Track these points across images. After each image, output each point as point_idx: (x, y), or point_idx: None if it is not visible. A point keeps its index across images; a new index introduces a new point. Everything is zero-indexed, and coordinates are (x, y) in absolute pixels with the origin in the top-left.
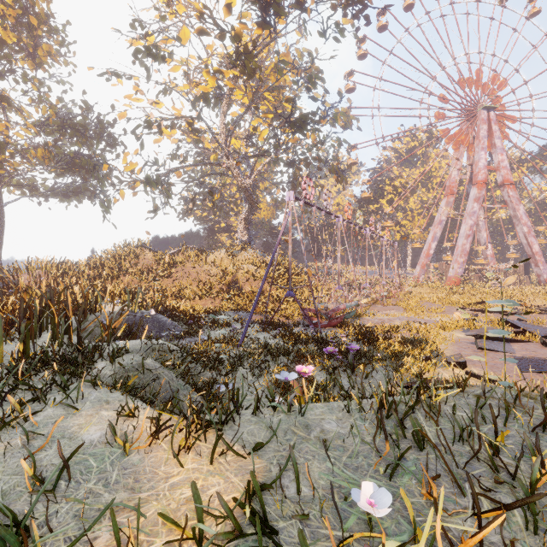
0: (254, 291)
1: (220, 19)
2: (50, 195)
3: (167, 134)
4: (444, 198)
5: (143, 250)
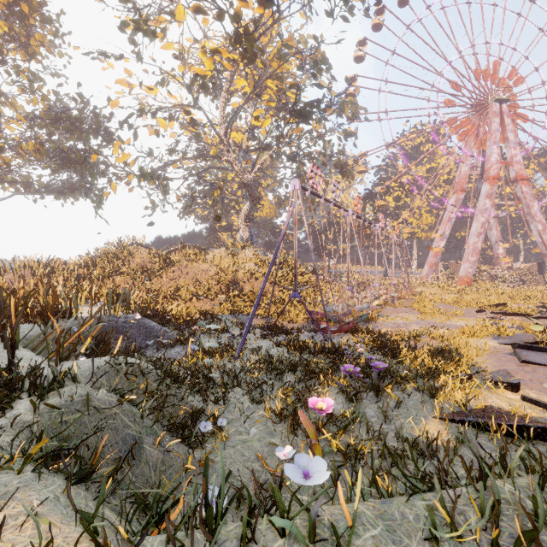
0: (255, 292)
1: None
2: (45, 192)
3: (163, 125)
4: (453, 195)
5: (138, 248)
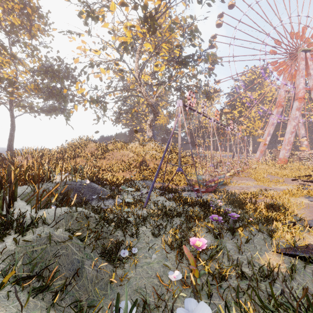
0: (156, 167)
1: None
2: (40, 111)
3: (103, 71)
4: (275, 109)
5: (89, 142)
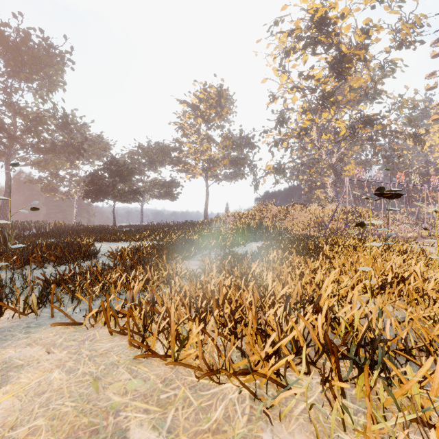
0: (334, 228)
1: (313, 86)
2: (224, 179)
3: (284, 145)
4: None
5: (272, 206)
